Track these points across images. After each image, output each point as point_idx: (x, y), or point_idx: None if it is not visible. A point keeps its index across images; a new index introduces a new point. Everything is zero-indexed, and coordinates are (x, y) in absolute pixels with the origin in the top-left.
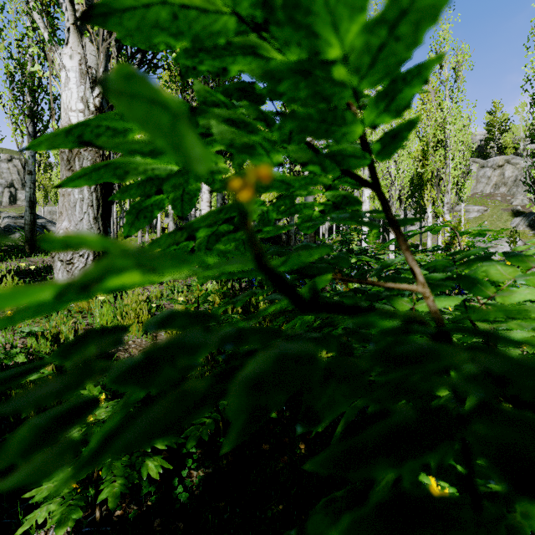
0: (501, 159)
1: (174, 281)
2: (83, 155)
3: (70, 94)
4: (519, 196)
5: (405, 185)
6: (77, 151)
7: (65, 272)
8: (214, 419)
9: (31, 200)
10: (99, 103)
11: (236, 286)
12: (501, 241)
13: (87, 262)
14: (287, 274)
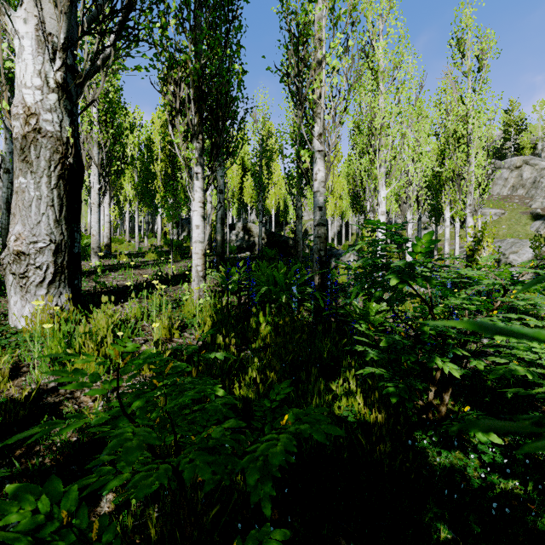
0: (519, 159)
1: (162, 294)
2: (40, 142)
3: (24, 67)
4: (538, 199)
5: (423, 186)
6: (32, 138)
7: (18, 287)
8: (175, 543)
9: (8, 201)
10: (61, 78)
11: (235, 300)
12: (522, 246)
13: (46, 276)
14: (294, 288)
